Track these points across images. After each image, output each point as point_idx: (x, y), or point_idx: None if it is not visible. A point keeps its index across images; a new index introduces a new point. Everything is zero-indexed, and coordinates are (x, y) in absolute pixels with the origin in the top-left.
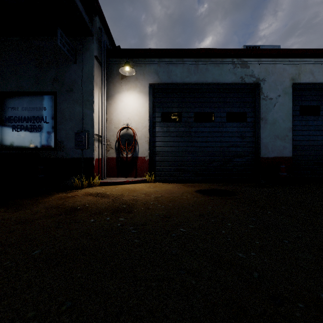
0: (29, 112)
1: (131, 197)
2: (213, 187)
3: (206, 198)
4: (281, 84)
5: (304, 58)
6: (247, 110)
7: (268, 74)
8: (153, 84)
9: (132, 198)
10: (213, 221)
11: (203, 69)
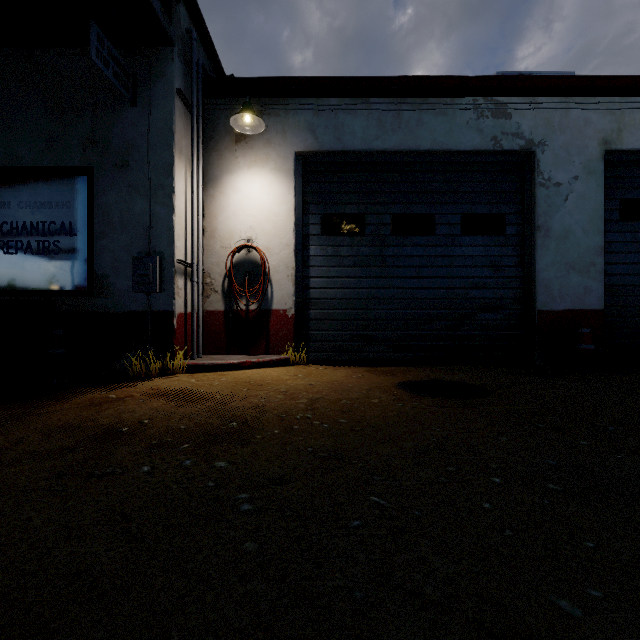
0: (34, 212)
1: (252, 401)
2: (434, 377)
3: (423, 402)
4: (581, 152)
5: (630, 96)
6: (506, 210)
7: (552, 131)
8: (304, 153)
9: (256, 403)
10: (454, 471)
11: (412, 121)
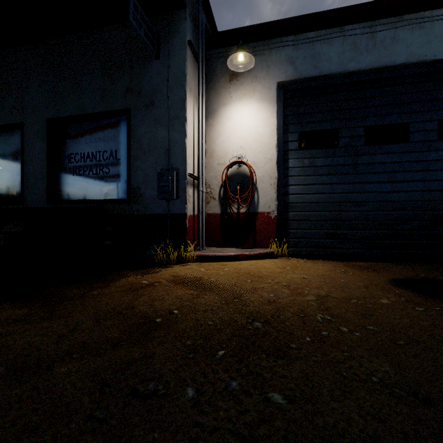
0: (94, 145)
1: (262, 295)
2: (424, 275)
3: None
4: None
5: None
6: None
7: None
8: (285, 82)
9: (266, 297)
10: None
11: (387, 39)
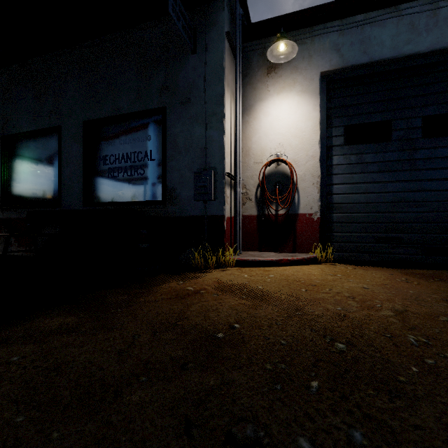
0: (128, 146)
1: (327, 308)
2: None
3: None
4: None
5: None
6: None
7: None
8: (328, 72)
9: (334, 310)
10: None
11: None
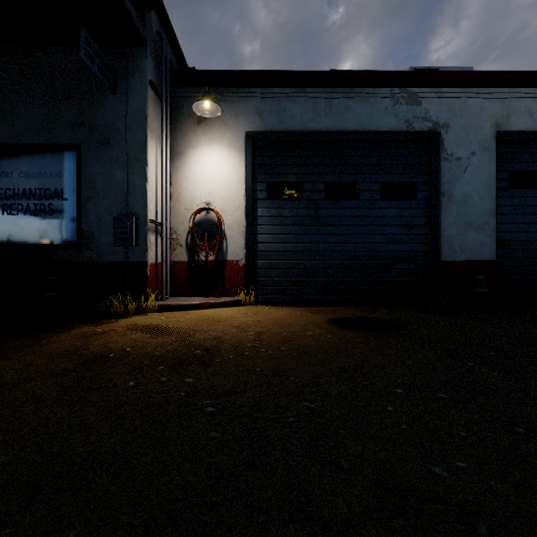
0: (32, 180)
1: (212, 334)
2: (358, 315)
3: (348, 334)
4: (477, 132)
5: (517, 87)
6: (417, 179)
7: (454, 116)
8: (253, 132)
9: (214, 335)
10: (368, 385)
11: (341, 107)
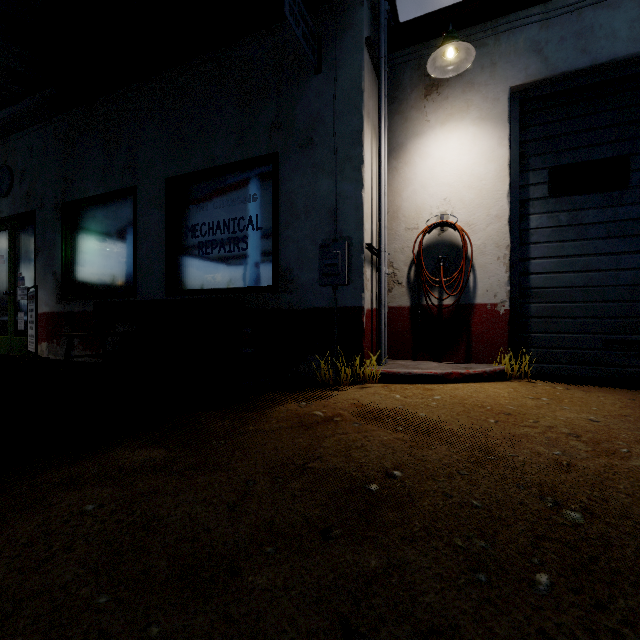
0: (226, 210)
1: (538, 450)
2: None
3: None
4: None
5: None
6: None
7: None
8: (523, 86)
9: (549, 455)
10: None
11: None
